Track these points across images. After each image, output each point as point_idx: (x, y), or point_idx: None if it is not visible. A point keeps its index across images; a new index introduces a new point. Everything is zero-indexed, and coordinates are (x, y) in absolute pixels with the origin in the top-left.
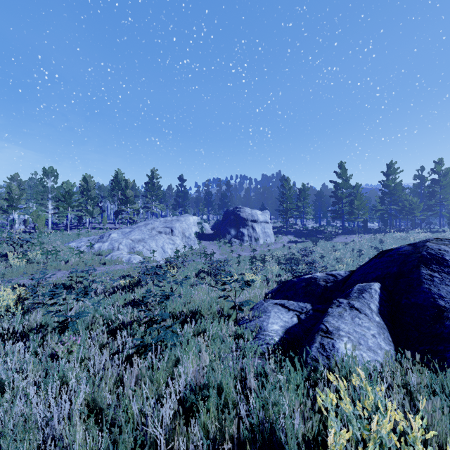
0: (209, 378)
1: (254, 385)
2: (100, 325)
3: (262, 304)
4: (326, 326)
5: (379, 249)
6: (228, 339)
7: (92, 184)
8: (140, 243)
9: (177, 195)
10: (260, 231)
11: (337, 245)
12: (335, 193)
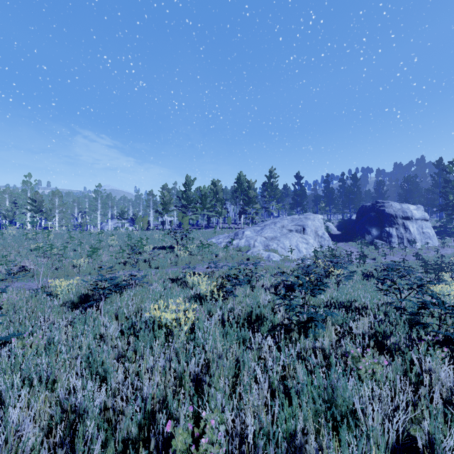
0: None
1: None
2: (328, 331)
3: None
4: None
5: None
6: None
7: (219, 187)
8: (274, 241)
9: (295, 194)
10: (415, 231)
11: None
12: None
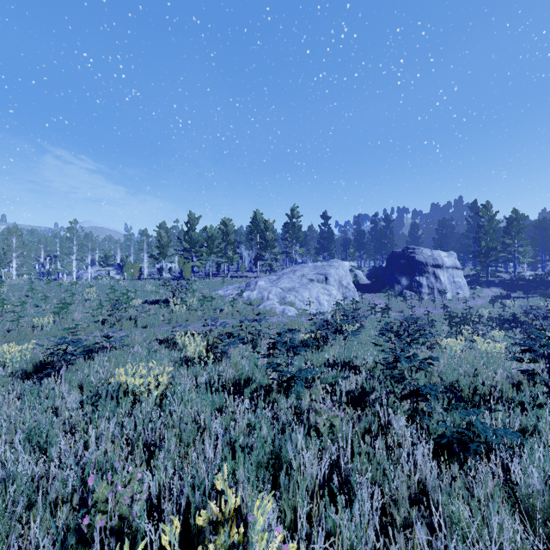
0: None
1: None
2: (317, 390)
3: None
4: None
5: None
6: None
7: (231, 228)
8: (291, 293)
9: (321, 237)
10: (446, 281)
11: None
12: None
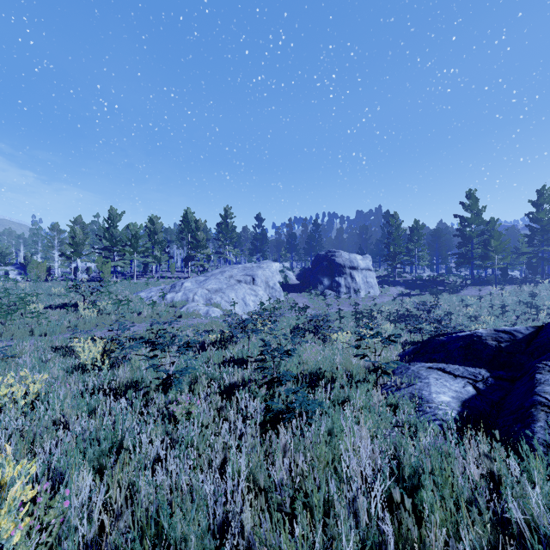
0: (409, 460)
1: (475, 475)
2: (202, 386)
3: (407, 367)
4: (547, 399)
5: (531, 304)
6: (380, 410)
7: (159, 226)
8: (218, 294)
9: (254, 238)
10: (361, 281)
11: (467, 299)
12: (462, 230)
